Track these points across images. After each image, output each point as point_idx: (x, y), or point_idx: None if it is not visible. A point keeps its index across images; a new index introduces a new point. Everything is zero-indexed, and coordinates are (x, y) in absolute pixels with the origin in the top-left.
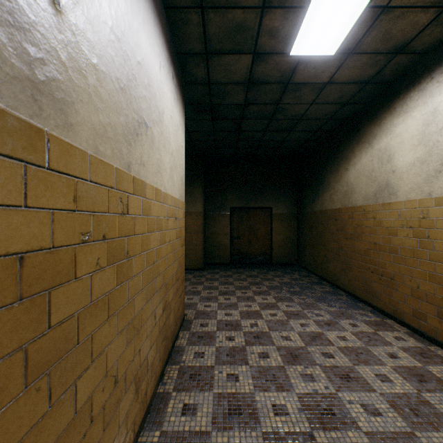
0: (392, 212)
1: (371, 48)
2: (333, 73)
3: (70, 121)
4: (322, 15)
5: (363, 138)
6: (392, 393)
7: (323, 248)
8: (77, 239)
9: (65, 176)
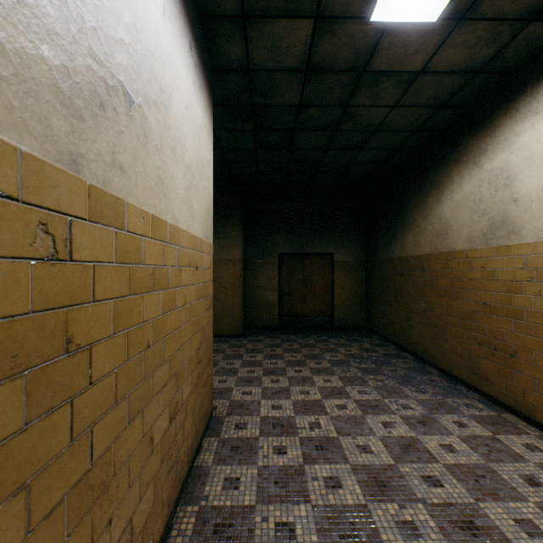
0: (514, 258)
1: (493, 10)
2: (430, 55)
3: None
4: None
5: (466, 156)
6: None
7: (404, 308)
8: None
9: None
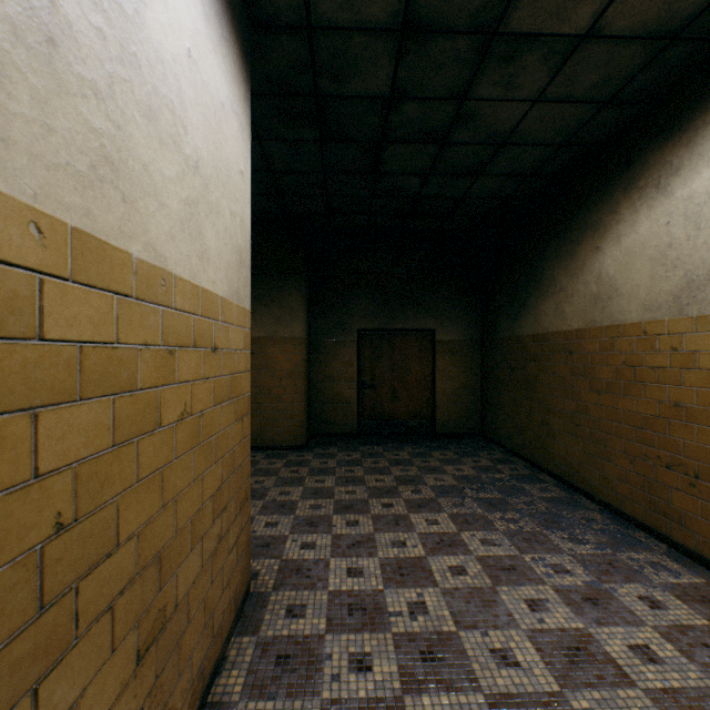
0: None
1: None
2: (605, 3)
3: None
4: None
5: (643, 179)
6: None
7: (539, 409)
8: None
9: None
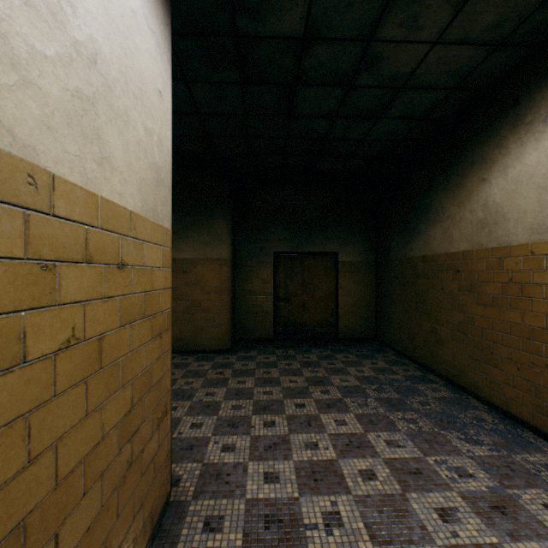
0: None
1: None
2: None
3: None
4: None
5: (530, 115)
6: None
7: (428, 319)
8: None
9: None
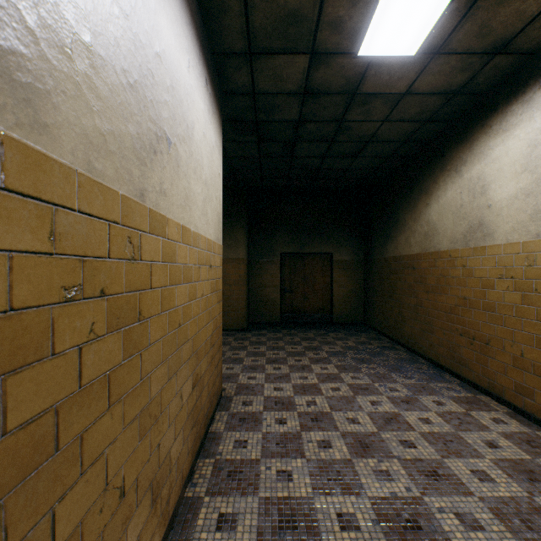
0: (488, 258)
1: (463, 47)
2: (412, 81)
3: (43, 119)
4: (401, 1)
5: (449, 165)
6: (496, 497)
7: (397, 304)
8: (57, 297)
9: (34, 201)
